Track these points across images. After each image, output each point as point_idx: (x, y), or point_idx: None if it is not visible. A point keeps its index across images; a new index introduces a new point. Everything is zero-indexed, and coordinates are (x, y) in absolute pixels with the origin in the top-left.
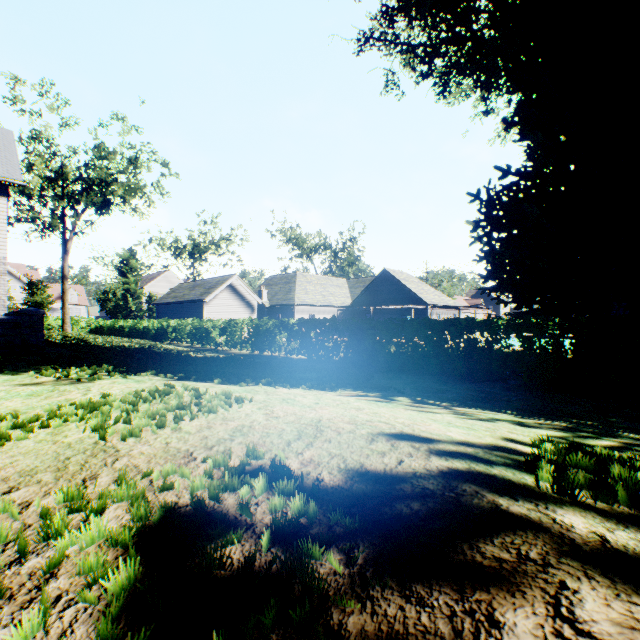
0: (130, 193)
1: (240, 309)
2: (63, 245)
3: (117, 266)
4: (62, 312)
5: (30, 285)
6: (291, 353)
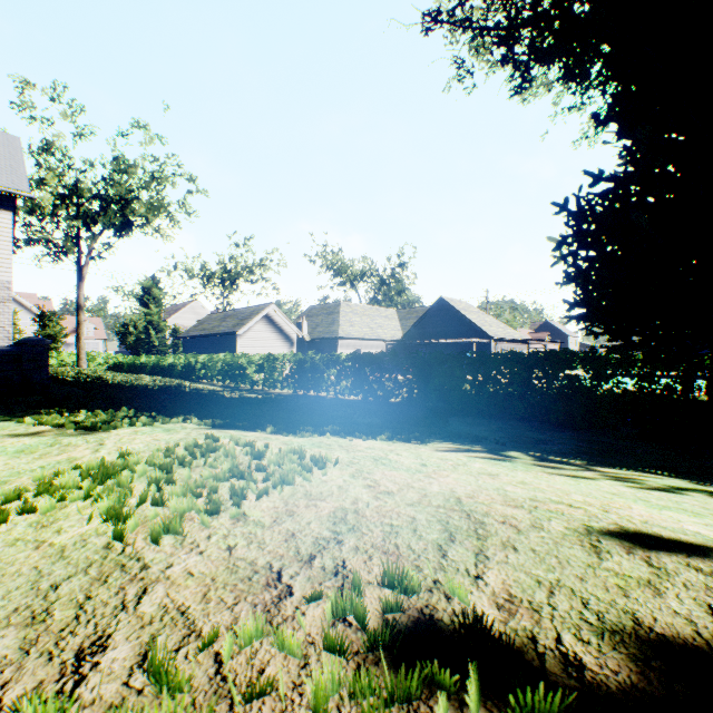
0: (153, 212)
1: (277, 343)
2: (78, 271)
3: (138, 296)
4: (77, 347)
5: (41, 316)
6: (342, 393)
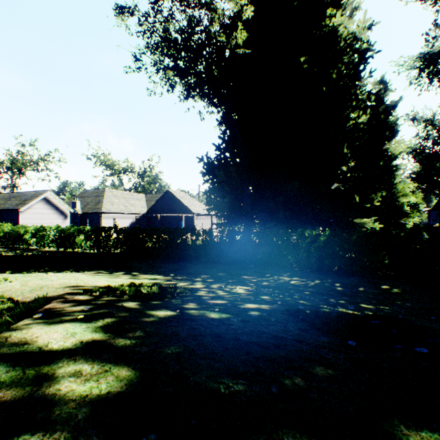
0: None
1: (54, 216)
2: None
3: None
4: None
5: None
6: (87, 249)
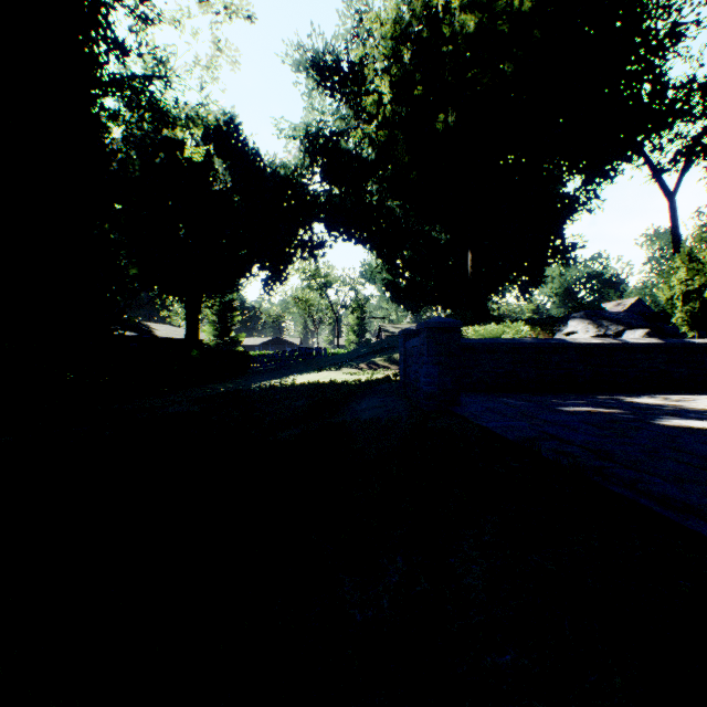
0: None
1: None
2: None
3: None
4: None
5: None
6: None
